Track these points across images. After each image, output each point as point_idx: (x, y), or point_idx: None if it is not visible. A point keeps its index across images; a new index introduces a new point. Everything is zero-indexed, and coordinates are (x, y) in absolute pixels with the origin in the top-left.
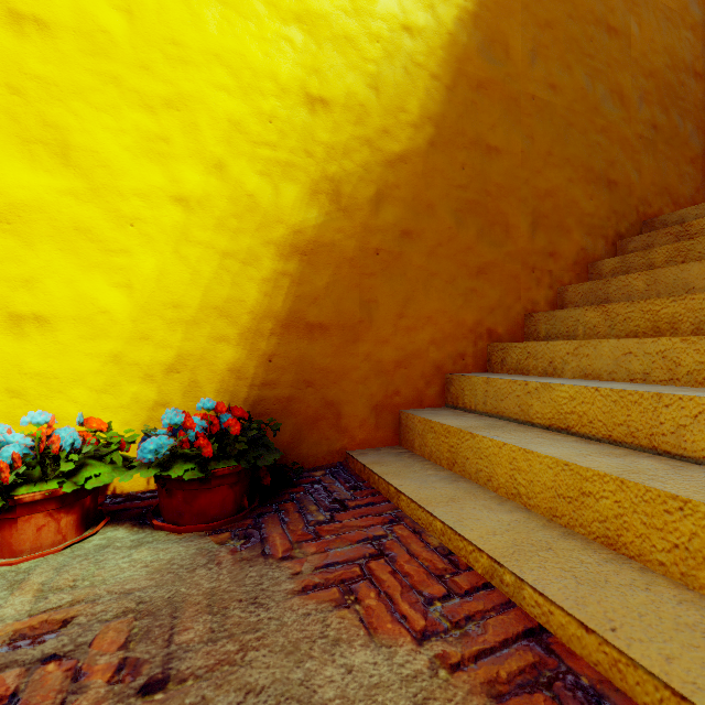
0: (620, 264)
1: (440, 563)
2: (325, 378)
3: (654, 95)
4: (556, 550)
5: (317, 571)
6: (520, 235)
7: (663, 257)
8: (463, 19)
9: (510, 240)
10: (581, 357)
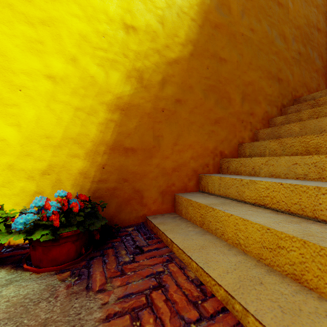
0: (285, 119)
1: (195, 292)
2: (134, 177)
3: (299, 38)
4: (265, 284)
5: (118, 301)
6: (236, 103)
7: (307, 115)
8: None
9: (231, 106)
10: (269, 166)
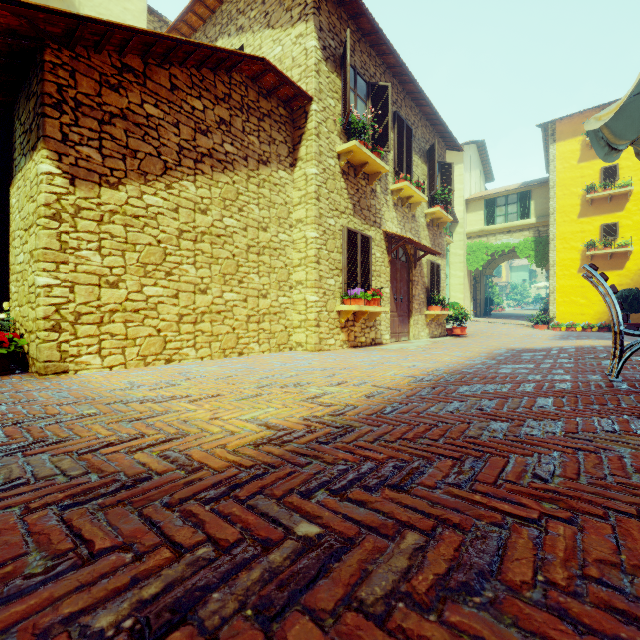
0: None
1: None
2: None
3: None
4: None
5: None
6: None
7: None
8: None
9: None
10: None
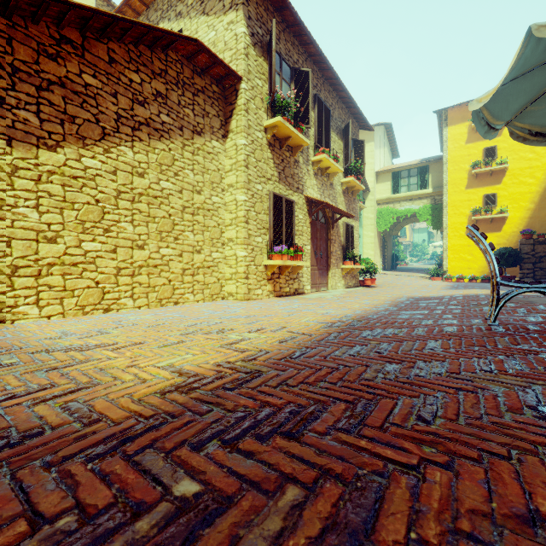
0: None
1: None
2: None
3: None
4: None
5: None
6: None
7: None
8: (524, 227)
9: None
10: None
